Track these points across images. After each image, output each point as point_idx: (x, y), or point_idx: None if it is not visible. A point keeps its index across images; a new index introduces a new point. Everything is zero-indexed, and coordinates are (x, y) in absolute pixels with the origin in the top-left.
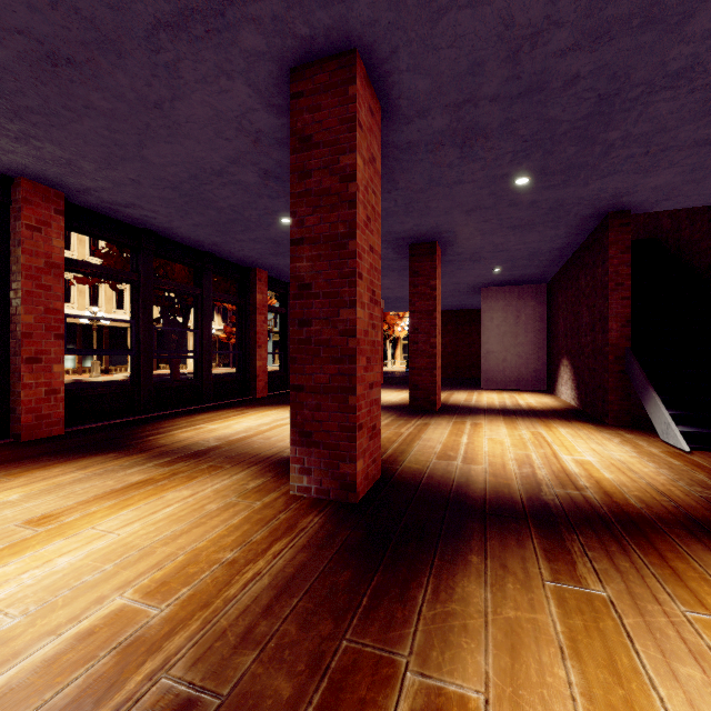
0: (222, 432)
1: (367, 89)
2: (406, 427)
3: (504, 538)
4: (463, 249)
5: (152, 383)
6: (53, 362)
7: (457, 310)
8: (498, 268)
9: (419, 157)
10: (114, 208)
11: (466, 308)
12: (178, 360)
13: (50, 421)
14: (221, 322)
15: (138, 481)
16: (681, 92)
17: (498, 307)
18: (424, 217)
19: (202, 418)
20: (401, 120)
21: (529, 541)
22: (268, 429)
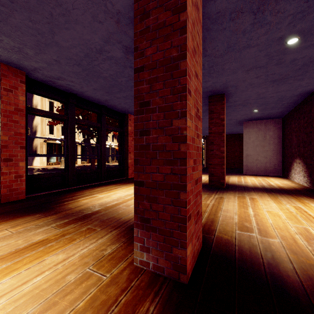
0: (104, 200)
1: None
2: (209, 199)
3: None
4: (239, 98)
5: (75, 171)
6: (19, 161)
7: (227, 134)
8: (256, 109)
9: (223, 26)
10: (52, 80)
11: (232, 133)
12: (94, 159)
13: (17, 192)
14: (117, 142)
15: (37, 241)
16: None
17: (253, 131)
18: (219, 76)
19: (98, 190)
20: None
21: None
22: (130, 198)
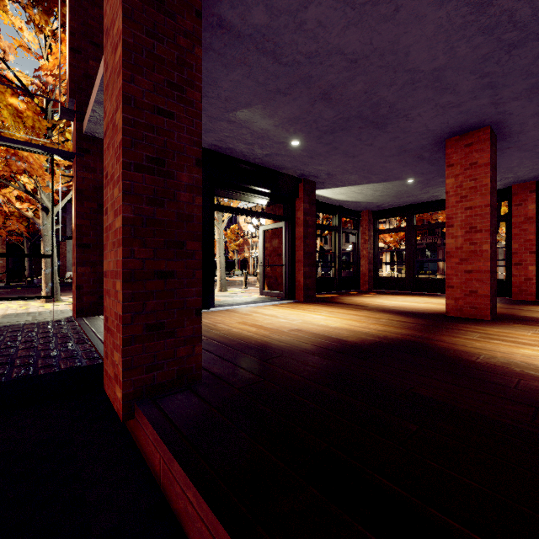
0: None
1: (461, 142)
2: None
3: (414, 320)
4: None
5: None
6: (528, 265)
7: None
8: None
9: None
10: None
11: None
12: None
13: (526, 293)
14: None
15: None
16: (523, 2)
17: None
18: None
19: None
20: (506, 116)
21: (411, 321)
22: None
